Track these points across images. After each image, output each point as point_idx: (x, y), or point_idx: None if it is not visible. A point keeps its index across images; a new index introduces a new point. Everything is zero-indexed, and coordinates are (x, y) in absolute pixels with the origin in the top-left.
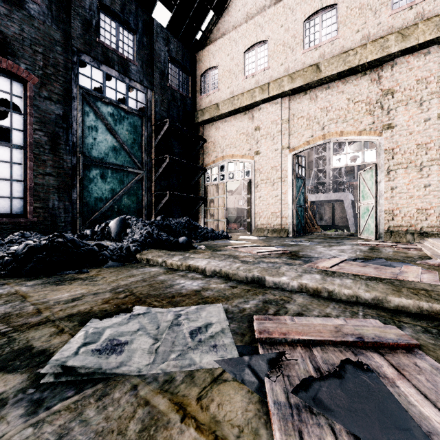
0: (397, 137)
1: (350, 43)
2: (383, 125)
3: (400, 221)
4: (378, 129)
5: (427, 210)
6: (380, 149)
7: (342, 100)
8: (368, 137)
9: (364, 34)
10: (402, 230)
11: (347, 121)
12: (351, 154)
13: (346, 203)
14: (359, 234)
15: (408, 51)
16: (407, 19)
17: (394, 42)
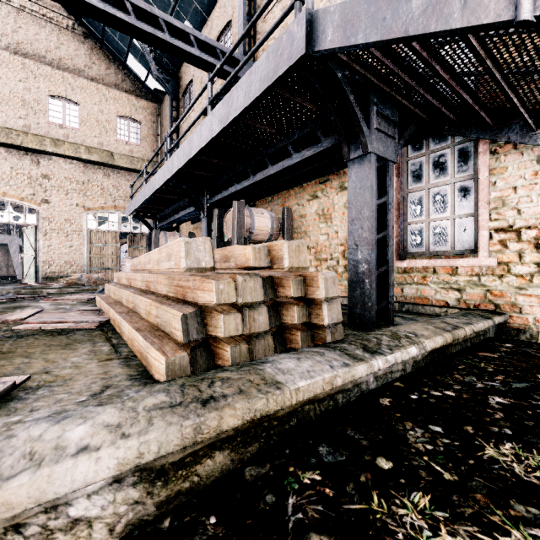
0: (52, 210)
1: (13, 123)
2: (42, 199)
3: (54, 269)
4: (38, 200)
5: (71, 262)
6: (40, 216)
7: (5, 166)
8: (30, 205)
9: (27, 123)
10: (56, 275)
11: (11, 185)
12: (15, 214)
13: (13, 248)
14: (23, 280)
15: (59, 155)
16: (59, 133)
17: (50, 145)
